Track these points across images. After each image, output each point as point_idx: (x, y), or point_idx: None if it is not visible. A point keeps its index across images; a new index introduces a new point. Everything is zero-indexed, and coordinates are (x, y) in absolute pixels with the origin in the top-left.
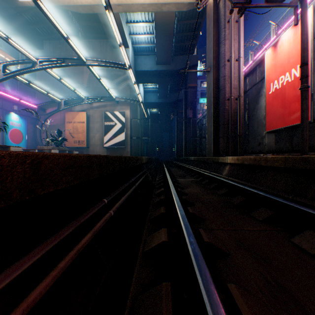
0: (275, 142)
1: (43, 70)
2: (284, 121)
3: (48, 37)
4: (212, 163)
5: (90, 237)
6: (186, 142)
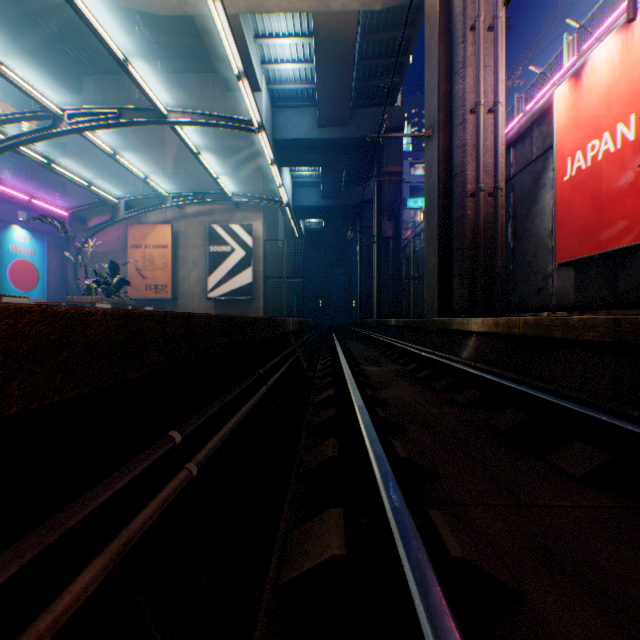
0: (576, 288)
1: (76, 133)
2: (599, 239)
3: (92, 69)
4: (437, 331)
5: (101, 575)
6: (379, 289)
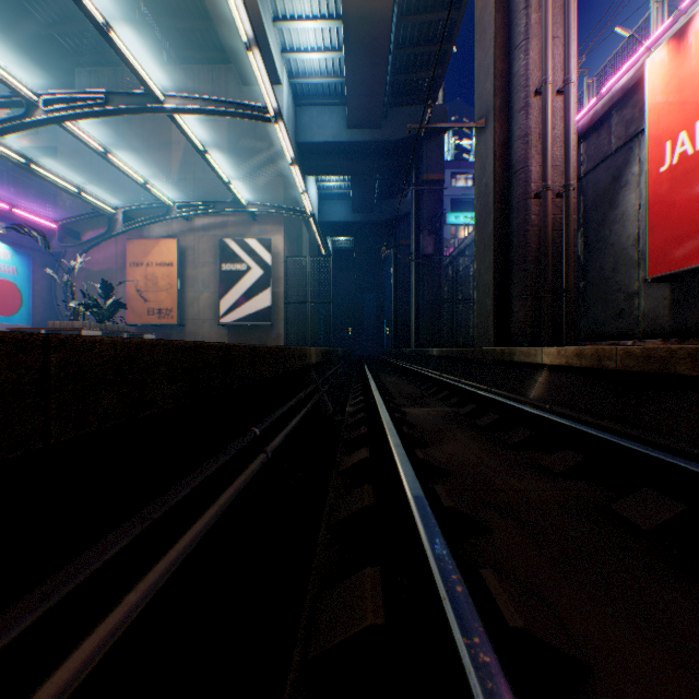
0: (673, 309)
1: (54, 123)
2: None
3: (86, 59)
4: (492, 363)
5: None
6: (418, 314)
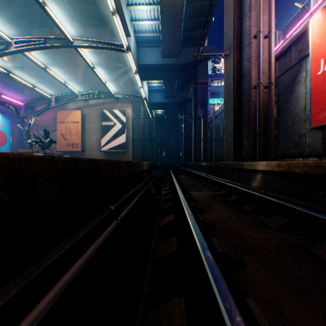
0: (323, 142)
1: (19, 53)
2: None
3: (37, 24)
4: (232, 169)
5: None
6: (195, 146)
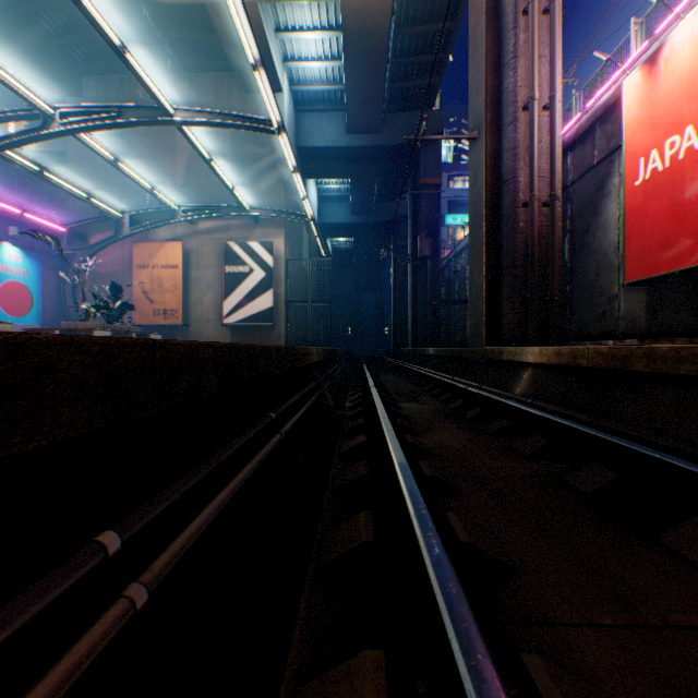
0: (649, 311)
1: (69, 135)
2: (681, 253)
3: (93, 68)
4: (483, 362)
5: None
6: (415, 315)
